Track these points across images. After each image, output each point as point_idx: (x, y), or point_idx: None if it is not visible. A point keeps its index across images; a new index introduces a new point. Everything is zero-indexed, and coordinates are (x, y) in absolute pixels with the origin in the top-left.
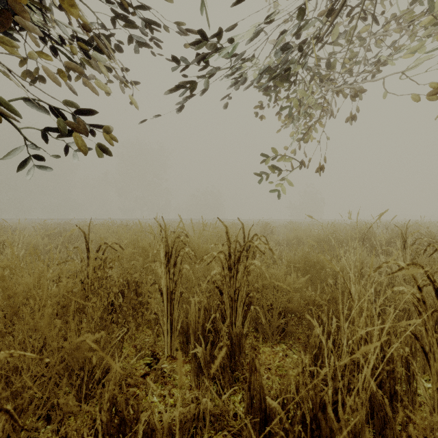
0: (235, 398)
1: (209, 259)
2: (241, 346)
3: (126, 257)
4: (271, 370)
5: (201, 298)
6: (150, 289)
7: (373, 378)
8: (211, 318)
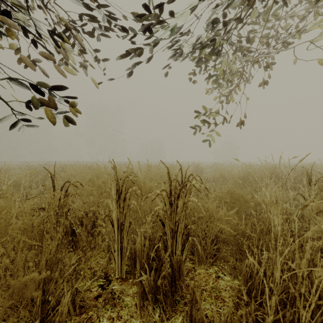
0: (176, 321)
1: (153, 196)
2: (181, 271)
3: (85, 193)
4: (206, 292)
5: (146, 229)
6: (101, 223)
7: (304, 308)
8: (155, 248)
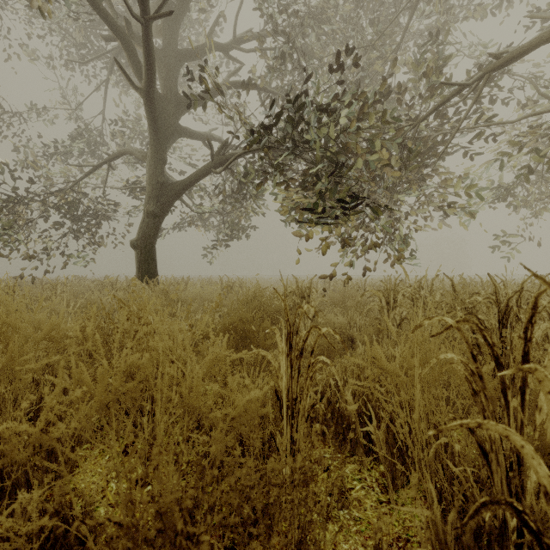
0: None
1: None
2: None
3: None
4: None
5: None
6: None
7: None
8: None
